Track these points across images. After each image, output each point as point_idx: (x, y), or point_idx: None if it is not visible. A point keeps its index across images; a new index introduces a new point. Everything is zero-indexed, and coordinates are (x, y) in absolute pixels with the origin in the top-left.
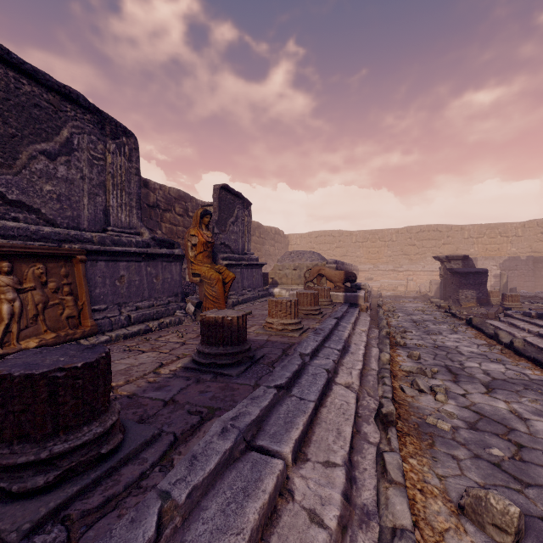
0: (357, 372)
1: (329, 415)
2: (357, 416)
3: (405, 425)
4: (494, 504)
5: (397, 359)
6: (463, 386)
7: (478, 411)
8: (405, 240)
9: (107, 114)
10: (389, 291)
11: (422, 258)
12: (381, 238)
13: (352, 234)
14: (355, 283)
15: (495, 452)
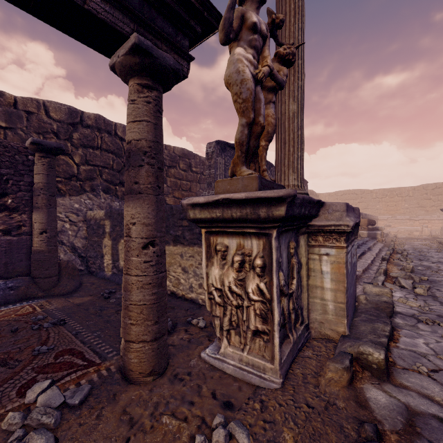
0: (375, 253)
1: (365, 257)
2: (374, 259)
3: (391, 264)
4: (407, 266)
5: (395, 256)
6: (421, 261)
7: (421, 265)
8: (421, 195)
9: (268, 161)
10: (405, 235)
11: (438, 209)
12: (398, 195)
13: (372, 192)
14: (375, 227)
15: (419, 268)
